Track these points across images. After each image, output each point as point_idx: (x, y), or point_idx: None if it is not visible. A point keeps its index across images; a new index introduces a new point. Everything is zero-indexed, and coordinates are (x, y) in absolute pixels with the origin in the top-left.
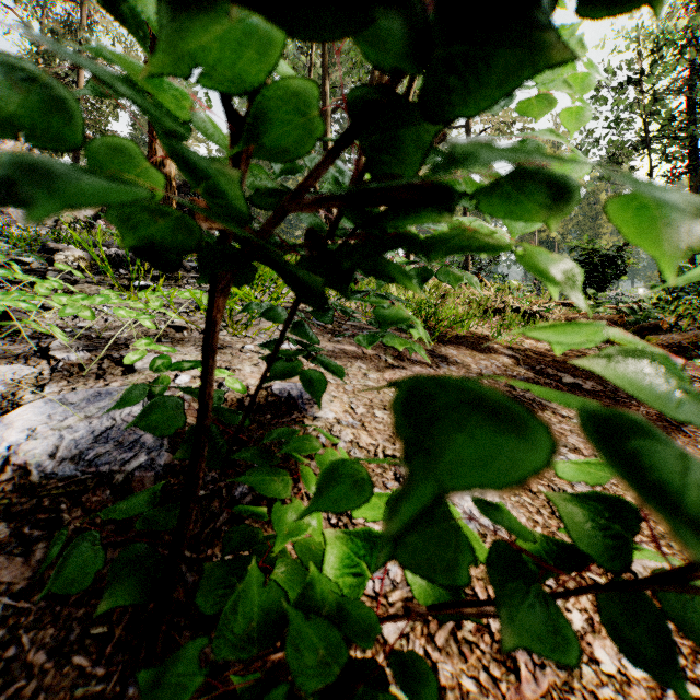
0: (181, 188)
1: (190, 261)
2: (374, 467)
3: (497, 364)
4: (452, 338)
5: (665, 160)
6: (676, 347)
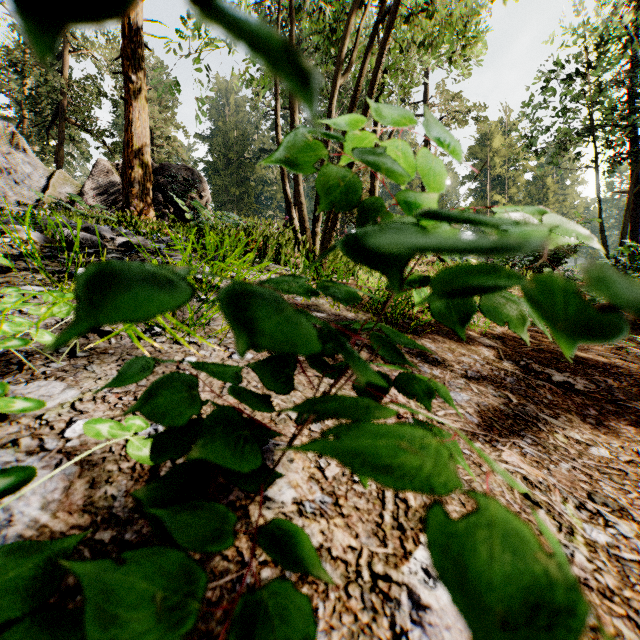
0: (157, 171)
1: (156, 243)
2: (357, 606)
3: (480, 361)
4: (425, 327)
5: (608, 146)
6: (631, 324)
